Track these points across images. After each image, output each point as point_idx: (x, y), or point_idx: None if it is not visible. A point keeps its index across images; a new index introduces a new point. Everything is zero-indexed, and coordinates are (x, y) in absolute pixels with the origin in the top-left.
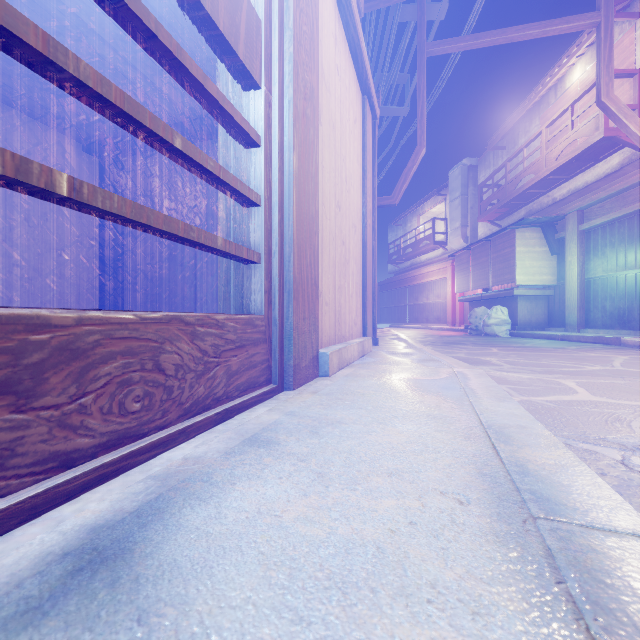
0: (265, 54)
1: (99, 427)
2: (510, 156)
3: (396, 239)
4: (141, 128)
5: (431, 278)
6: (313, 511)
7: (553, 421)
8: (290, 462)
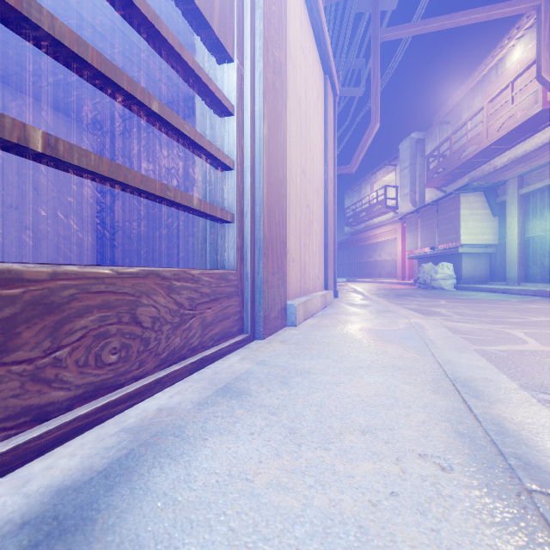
0: (238, 30)
1: (75, 379)
2: (455, 129)
3: (352, 204)
4: (119, 91)
5: (383, 238)
6: (286, 475)
7: (509, 370)
8: (261, 415)
